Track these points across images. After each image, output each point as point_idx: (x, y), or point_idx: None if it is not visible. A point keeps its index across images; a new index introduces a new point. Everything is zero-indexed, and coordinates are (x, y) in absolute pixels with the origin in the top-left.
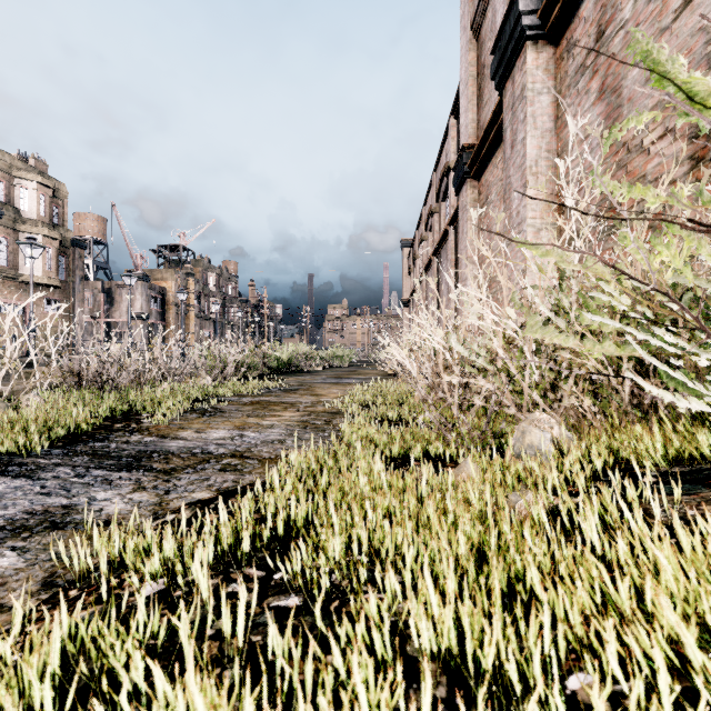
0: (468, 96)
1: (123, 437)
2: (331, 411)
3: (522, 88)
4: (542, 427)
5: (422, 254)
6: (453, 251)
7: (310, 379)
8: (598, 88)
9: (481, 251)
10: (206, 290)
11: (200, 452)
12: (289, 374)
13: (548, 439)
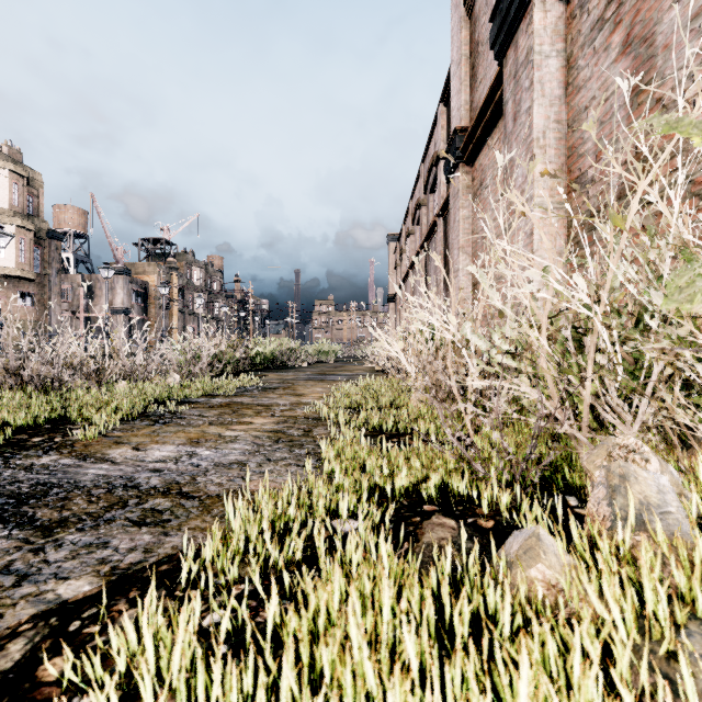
0: (460, 76)
1: (31, 458)
2: (312, 416)
3: (528, 51)
4: (631, 458)
5: (409, 248)
6: (443, 243)
7: (293, 376)
8: (621, 41)
9: (475, 240)
10: (190, 285)
11: (121, 486)
12: (271, 371)
13: (668, 489)
